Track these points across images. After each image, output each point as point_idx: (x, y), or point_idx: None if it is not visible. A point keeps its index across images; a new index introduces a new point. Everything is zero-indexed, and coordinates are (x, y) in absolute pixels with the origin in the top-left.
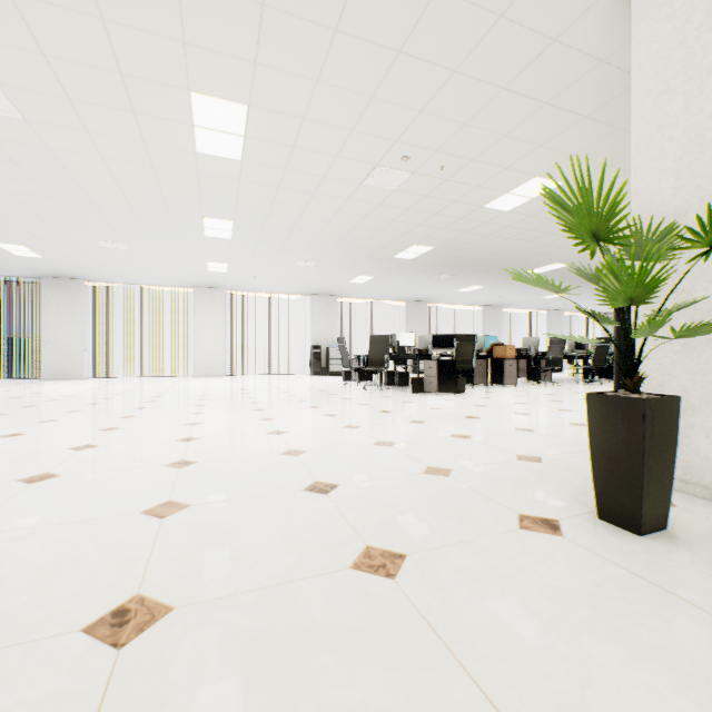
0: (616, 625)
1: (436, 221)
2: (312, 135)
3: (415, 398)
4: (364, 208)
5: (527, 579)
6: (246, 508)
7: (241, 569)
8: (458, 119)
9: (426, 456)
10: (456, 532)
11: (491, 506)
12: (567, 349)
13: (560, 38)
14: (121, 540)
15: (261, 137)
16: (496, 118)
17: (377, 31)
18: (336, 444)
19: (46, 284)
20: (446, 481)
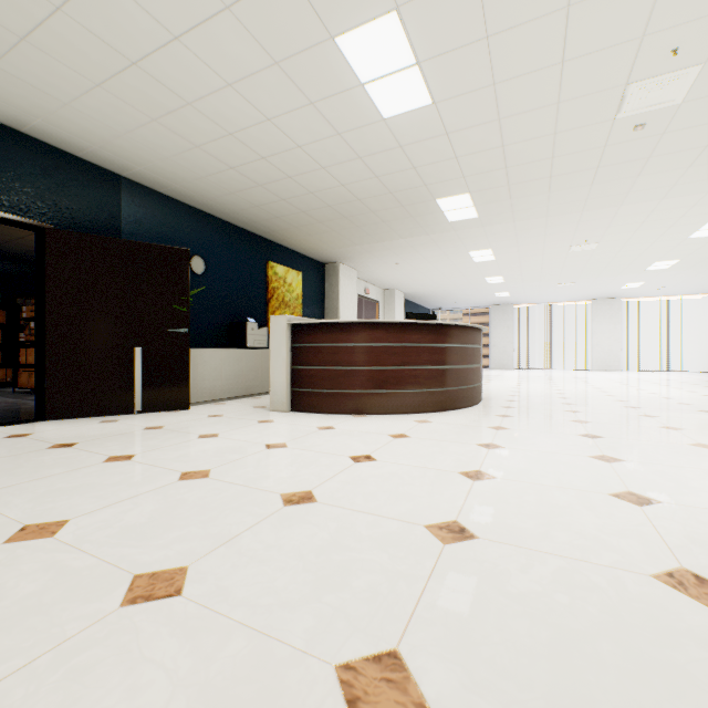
0: None
1: None
2: None
3: None
4: None
5: None
6: None
7: None
8: None
9: None
10: None
11: None
12: None
13: None
14: None
15: None
16: None
17: None
18: None
19: (492, 309)
20: None
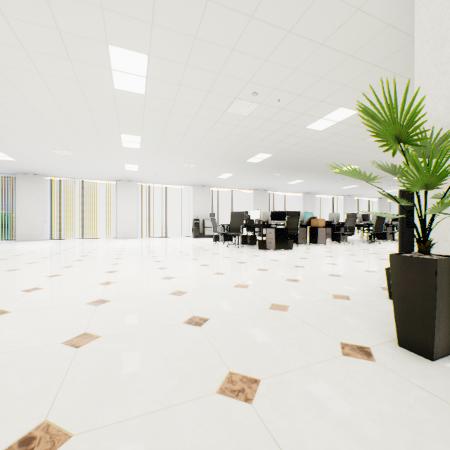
0: (434, 449)
1: (274, 137)
2: (192, 76)
3: (260, 253)
4: (227, 128)
5: (355, 402)
6: (141, 339)
7: (132, 394)
8: (291, 66)
9: (270, 295)
10: (296, 358)
11: (319, 336)
12: (357, 221)
13: (362, 7)
14: (42, 367)
15: (158, 78)
16: (316, 66)
17: (236, 1)
18: (208, 286)
19: (19, 178)
20: (285, 315)
